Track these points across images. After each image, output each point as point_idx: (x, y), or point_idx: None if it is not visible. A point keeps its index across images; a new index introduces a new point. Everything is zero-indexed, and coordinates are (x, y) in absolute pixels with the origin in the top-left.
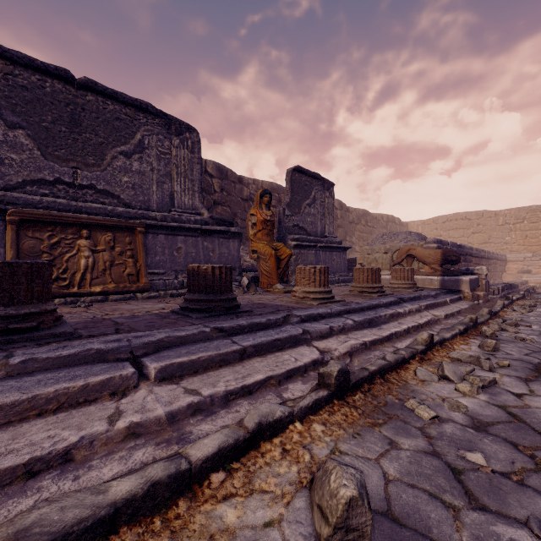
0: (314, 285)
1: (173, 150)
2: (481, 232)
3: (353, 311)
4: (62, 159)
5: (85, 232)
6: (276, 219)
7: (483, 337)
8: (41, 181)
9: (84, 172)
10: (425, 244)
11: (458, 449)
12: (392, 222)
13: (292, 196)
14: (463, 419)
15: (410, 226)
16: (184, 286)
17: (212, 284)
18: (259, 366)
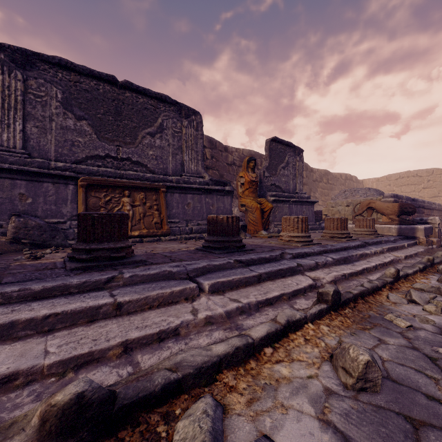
0: (297, 231)
1: (183, 129)
2: (431, 187)
3: (330, 251)
4: (109, 140)
5: (127, 192)
6: None
7: (440, 274)
8: (97, 156)
9: (124, 148)
10: (383, 198)
11: (432, 346)
12: (350, 180)
13: (270, 161)
14: (432, 329)
15: (365, 183)
16: (193, 232)
17: (227, 229)
18: (272, 287)
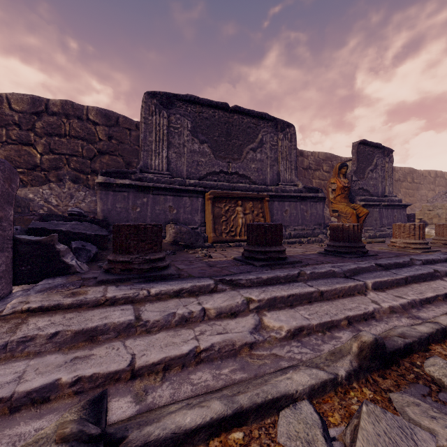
0: (414, 238)
1: (279, 142)
2: None
3: None
4: (222, 158)
5: (240, 202)
6: None
7: None
8: (214, 172)
9: (233, 164)
10: None
11: None
12: (441, 177)
13: (357, 165)
14: None
15: None
16: (291, 237)
17: (353, 236)
18: (422, 289)
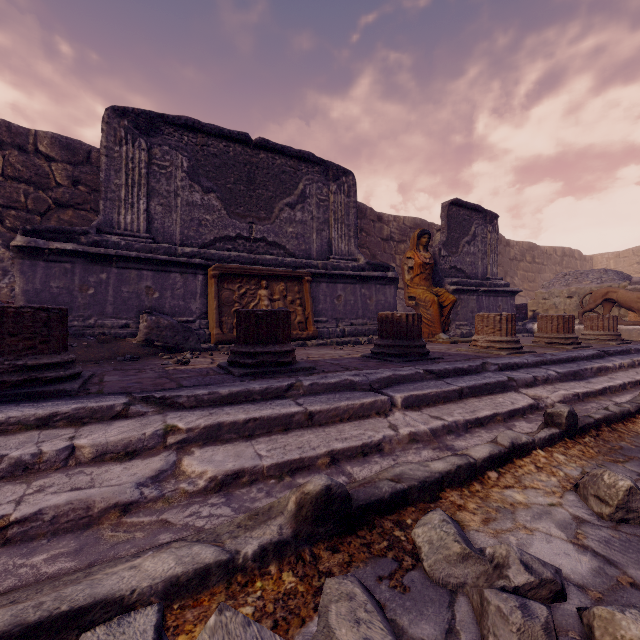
0: (500, 334)
1: (331, 196)
2: None
3: (551, 363)
4: (241, 216)
5: (265, 283)
6: None
7: None
8: (227, 237)
9: (258, 226)
10: (630, 285)
11: None
12: (569, 257)
13: (448, 234)
14: None
15: (596, 261)
16: (345, 335)
17: (406, 331)
18: (479, 405)
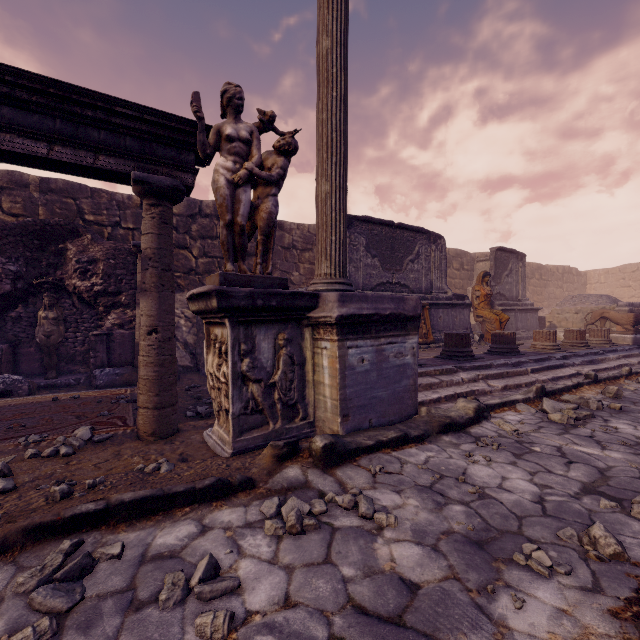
0: (549, 341)
1: (432, 253)
2: None
3: (577, 356)
4: (388, 269)
5: None
6: (460, 281)
7: None
8: (382, 283)
9: (396, 275)
10: (617, 307)
11: None
12: (568, 273)
13: (495, 270)
14: None
15: (589, 276)
16: None
17: (510, 341)
18: (557, 372)
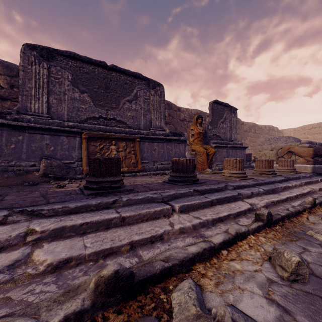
0: (236, 169)
1: (151, 97)
2: None
3: (261, 184)
4: (102, 106)
5: (114, 142)
6: None
7: None
8: (93, 117)
9: (111, 111)
10: (300, 144)
11: None
12: (272, 130)
13: (212, 118)
14: None
15: (284, 132)
16: (158, 169)
17: (186, 168)
18: (221, 209)
